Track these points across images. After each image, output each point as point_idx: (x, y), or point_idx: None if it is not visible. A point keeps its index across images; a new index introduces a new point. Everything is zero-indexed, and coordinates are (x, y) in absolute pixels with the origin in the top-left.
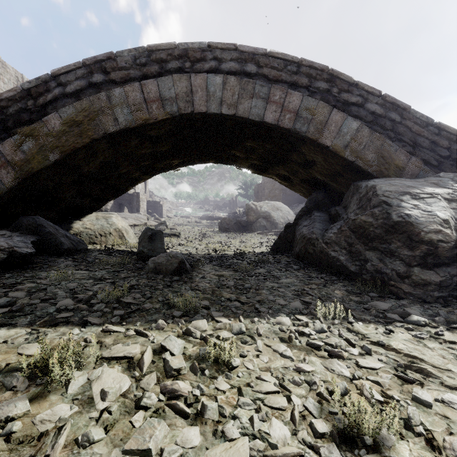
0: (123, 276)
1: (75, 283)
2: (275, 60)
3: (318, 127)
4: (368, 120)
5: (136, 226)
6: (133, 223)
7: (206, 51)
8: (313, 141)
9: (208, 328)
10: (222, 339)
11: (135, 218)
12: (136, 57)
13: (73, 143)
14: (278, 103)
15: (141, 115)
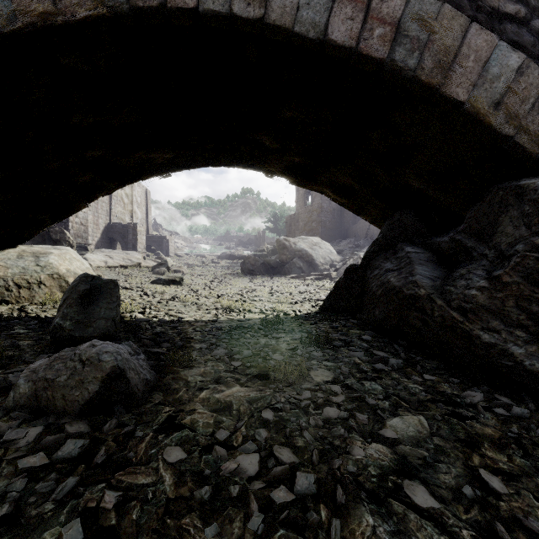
0: None
1: None
2: None
3: (442, 60)
4: (538, 53)
5: (123, 267)
6: (119, 264)
7: None
8: (429, 91)
9: None
10: None
11: (124, 256)
12: None
13: None
14: (358, 2)
15: (34, 3)
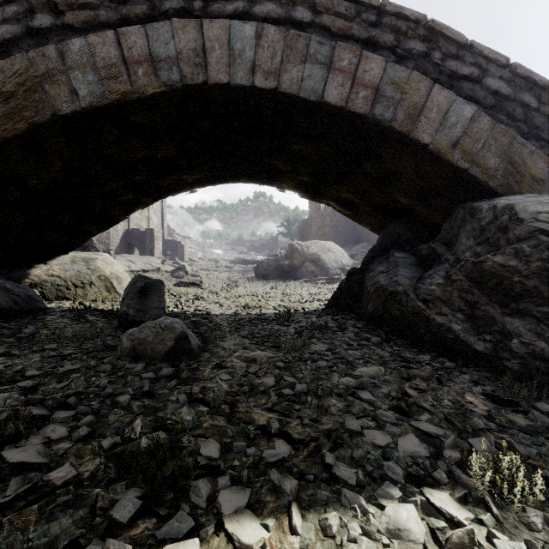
0: (64, 369)
1: None
2: (341, 2)
3: (411, 113)
4: (489, 104)
5: (145, 271)
6: (141, 268)
7: None
8: (402, 136)
9: None
10: None
11: (145, 261)
12: None
13: None
14: (347, 73)
15: (118, 85)
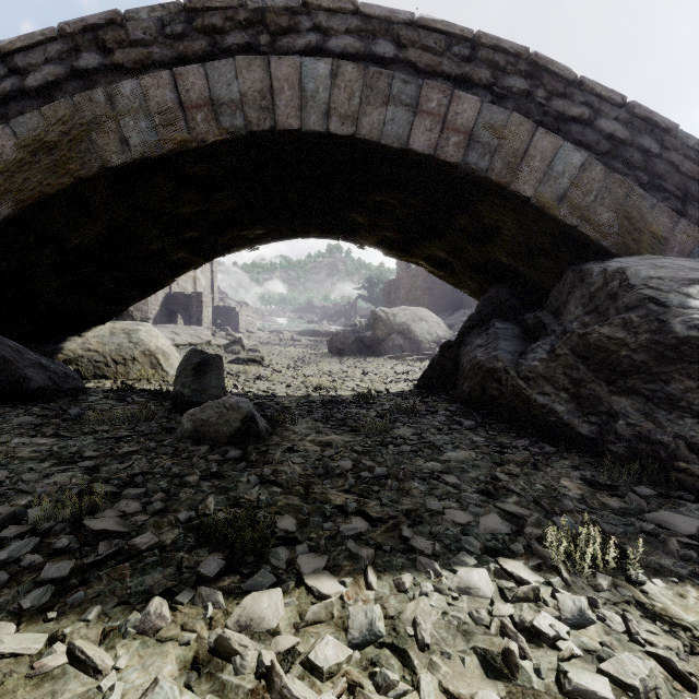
0: (124, 451)
1: (2, 473)
2: (429, 34)
3: (510, 161)
4: (602, 150)
5: (192, 345)
6: (187, 342)
7: (298, 13)
8: (500, 188)
9: (285, 621)
10: (319, 674)
11: (192, 333)
12: (165, 22)
13: (40, 186)
14: (436, 116)
15: (174, 133)
